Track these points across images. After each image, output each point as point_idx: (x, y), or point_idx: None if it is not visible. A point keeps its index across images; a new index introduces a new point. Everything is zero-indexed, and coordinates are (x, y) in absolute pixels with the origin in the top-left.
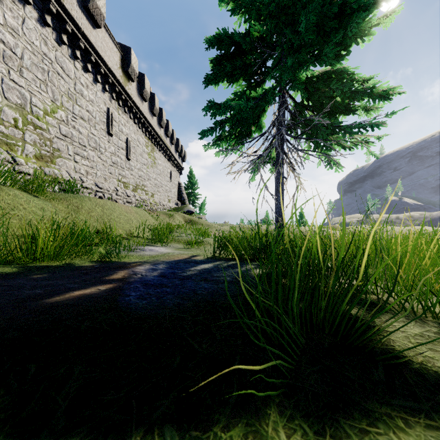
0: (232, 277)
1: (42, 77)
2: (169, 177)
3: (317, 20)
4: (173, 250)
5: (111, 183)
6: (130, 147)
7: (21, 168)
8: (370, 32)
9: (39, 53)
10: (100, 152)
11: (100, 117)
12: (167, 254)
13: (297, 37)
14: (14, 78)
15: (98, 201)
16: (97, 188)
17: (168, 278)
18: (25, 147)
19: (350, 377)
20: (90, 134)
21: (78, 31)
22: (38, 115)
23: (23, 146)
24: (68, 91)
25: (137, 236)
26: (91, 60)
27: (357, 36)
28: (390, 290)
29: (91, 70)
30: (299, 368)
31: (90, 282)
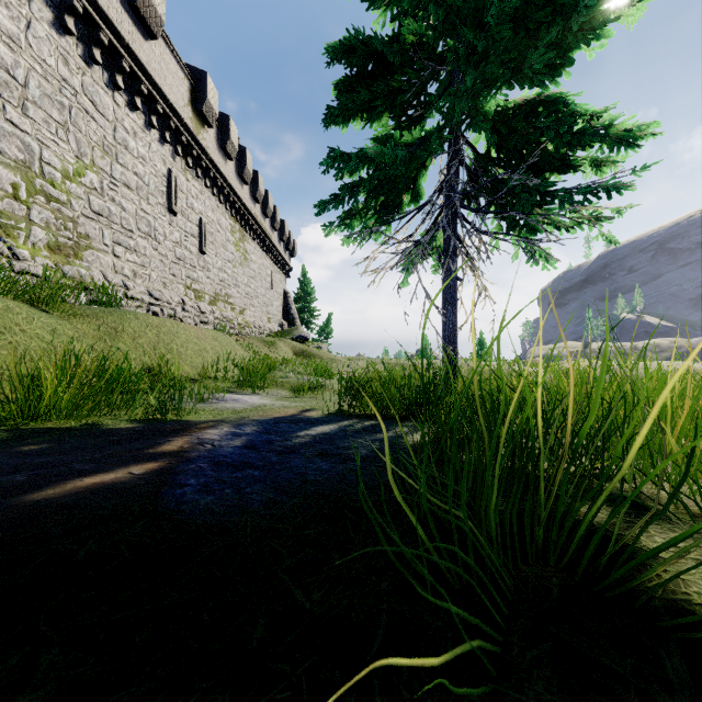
0: (370, 449)
1: (61, 117)
2: (269, 281)
3: (516, 9)
4: (273, 400)
5: (174, 291)
6: (205, 233)
7: (24, 265)
8: (604, 33)
9: (55, 79)
10: (157, 241)
11: (157, 185)
12: (262, 406)
13: (482, 34)
14: (13, 117)
15: (151, 319)
16: (151, 298)
17: (258, 452)
18: (32, 231)
19: (616, 673)
20: (140, 211)
21: (120, 44)
22: (54, 180)
23: (27, 229)
24: (103, 140)
25: (214, 378)
26: (142, 92)
27: (588, 29)
28: (681, 484)
29: (142, 107)
30: (508, 649)
31: (118, 460)
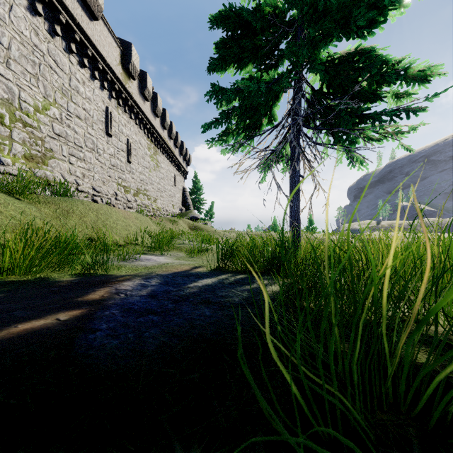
0: (241, 297)
1: (33, 70)
2: (173, 181)
3: None
4: (173, 260)
5: (110, 187)
6: (131, 149)
7: (7, 168)
8: (403, 4)
9: (29, 45)
10: (98, 154)
11: (98, 117)
12: (165, 264)
13: None
14: (0, 69)
15: (92, 205)
16: (94, 191)
17: (158, 300)
18: (13, 146)
19: None
20: (87, 134)
21: (73, 23)
22: (28, 112)
23: (10, 144)
24: (62, 86)
25: (135, 244)
26: (88, 55)
27: None
28: None
29: (88, 65)
30: None
31: (51, 308)
